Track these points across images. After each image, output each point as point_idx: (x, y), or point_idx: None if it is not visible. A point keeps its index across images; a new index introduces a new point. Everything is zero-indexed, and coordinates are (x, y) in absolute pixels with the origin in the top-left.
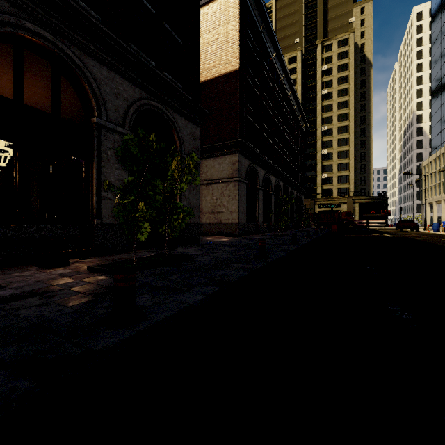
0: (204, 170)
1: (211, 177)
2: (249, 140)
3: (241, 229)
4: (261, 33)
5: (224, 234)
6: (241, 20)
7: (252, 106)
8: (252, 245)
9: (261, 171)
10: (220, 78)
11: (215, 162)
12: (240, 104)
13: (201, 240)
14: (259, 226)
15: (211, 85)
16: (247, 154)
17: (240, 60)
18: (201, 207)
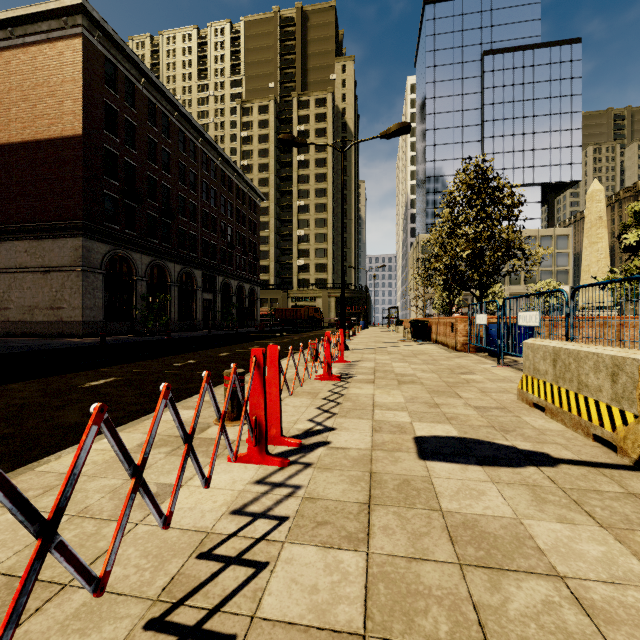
0: (41, 254)
1: (50, 264)
2: (113, 220)
3: (89, 328)
4: (141, 88)
5: (65, 335)
6: (89, 76)
7: (117, 179)
8: (38, 345)
9: (144, 258)
10: (61, 140)
11: (55, 245)
12: (88, 178)
13: (2, 342)
14: (136, 325)
15: (49, 146)
16: (105, 238)
17: (88, 125)
18: (38, 301)
